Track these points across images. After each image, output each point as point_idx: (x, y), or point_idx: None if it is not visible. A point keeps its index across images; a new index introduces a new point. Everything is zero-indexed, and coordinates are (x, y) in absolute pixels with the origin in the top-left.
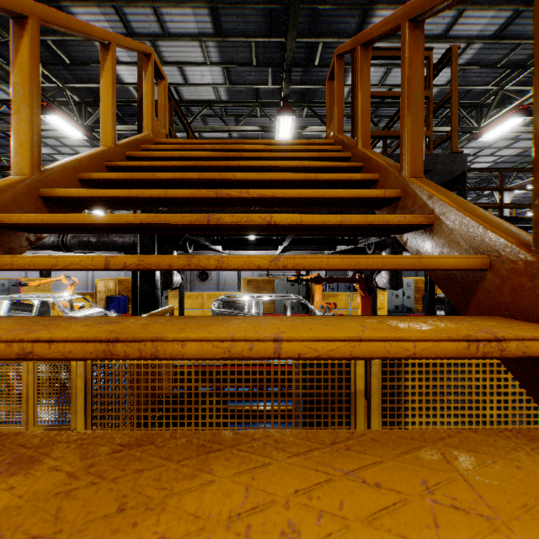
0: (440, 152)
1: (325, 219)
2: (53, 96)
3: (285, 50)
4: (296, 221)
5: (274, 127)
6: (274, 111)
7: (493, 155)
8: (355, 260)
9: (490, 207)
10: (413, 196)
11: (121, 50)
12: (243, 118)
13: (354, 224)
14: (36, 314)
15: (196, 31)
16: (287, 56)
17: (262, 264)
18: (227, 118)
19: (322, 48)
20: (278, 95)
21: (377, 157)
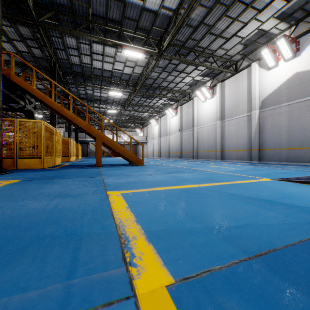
0: None
1: None
2: None
3: None
4: None
5: None
6: None
7: None
8: None
9: None
10: None
11: None
12: None
13: None
14: None
15: None
16: None
17: None
18: None
19: None
20: None
21: None
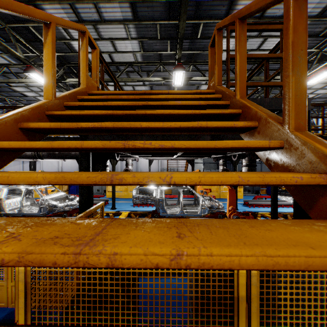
0: (277, 91)
1: (223, 179)
2: (34, 61)
3: (178, 28)
4: (195, 182)
5: (172, 78)
6: (172, 68)
7: (312, 93)
8: (273, 259)
9: (315, 129)
10: (301, 150)
11: (75, 31)
12: (152, 72)
13: (251, 184)
14: (23, 197)
15: (121, 18)
16: (180, 32)
17: (161, 262)
18: (142, 72)
19: (203, 27)
20: (174, 58)
21: (255, 107)
